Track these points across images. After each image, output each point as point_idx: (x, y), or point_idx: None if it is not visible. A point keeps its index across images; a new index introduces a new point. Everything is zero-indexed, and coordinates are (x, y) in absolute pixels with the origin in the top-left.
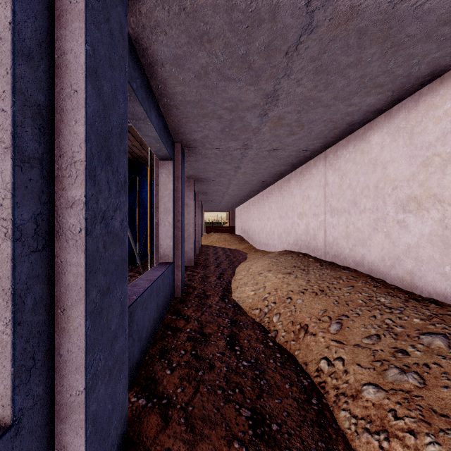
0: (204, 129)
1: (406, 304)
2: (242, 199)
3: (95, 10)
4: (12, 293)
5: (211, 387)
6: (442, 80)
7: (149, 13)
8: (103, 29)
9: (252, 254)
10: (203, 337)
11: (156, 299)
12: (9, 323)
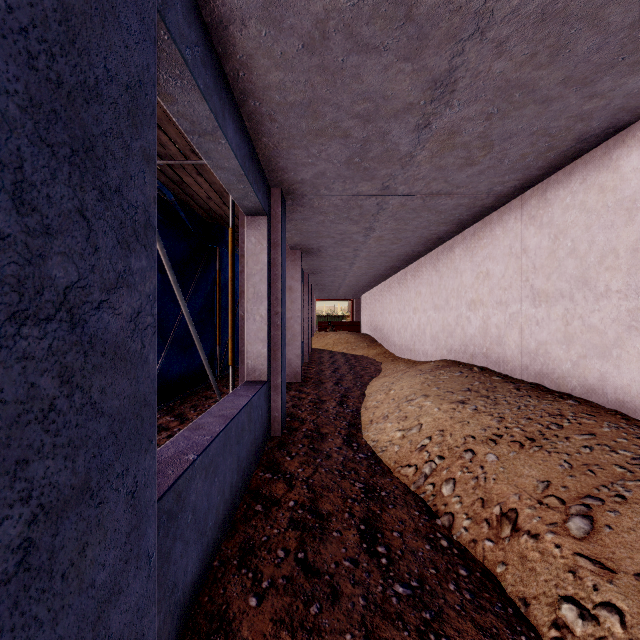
0: (317, 160)
1: None
2: (372, 281)
3: None
4: None
5: None
6: None
7: None
8: None
9: (390, 364)
10: (317, 522)
11: (237, 450)
12: None
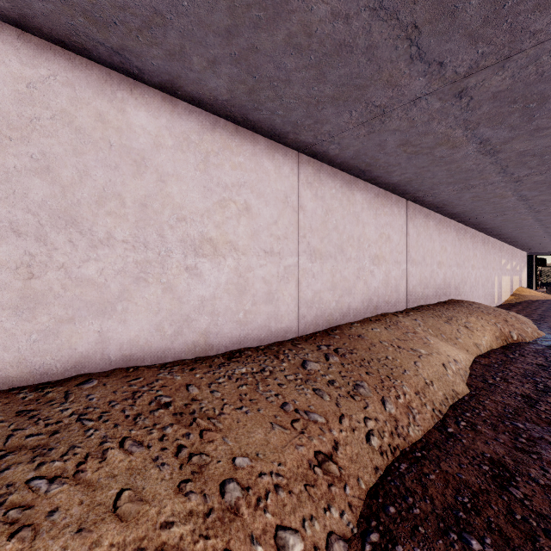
0: None
1: (251, 362)
2: None
3: None
4: None
5: None
6: (238, 130)
7: None
8: None
9: None
10: None
11: None
12: None
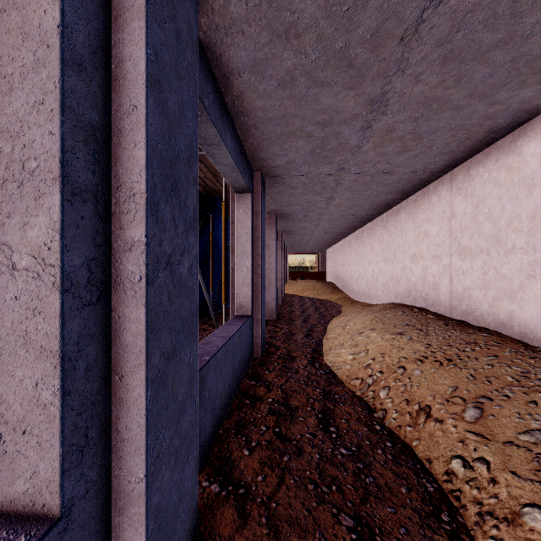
0: (288, 152)
1: None
2: (334, 238)
3: (158, 5)
4: (60, 356)
5: (299, 478)
6: None
7: (223, 9)
8: (168, 30)
9: (348, 307)
10: (288, 411)
11: (232, 360)
12: (57, 392)
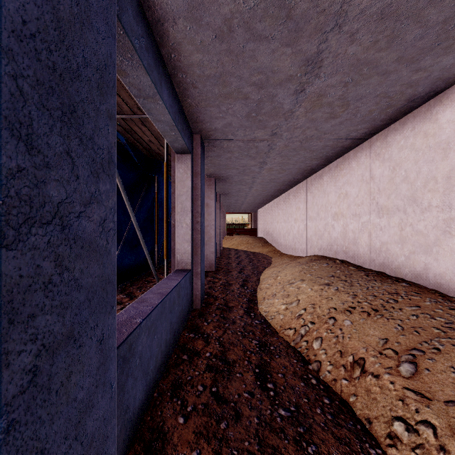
0: (226, 114)
1: None
2: (265, 200)
3: None
4: None
5: (237, 452)
6: None
7: None
8: None
9: (277, 259)
10: (225, 367)
11: (170, 317)
12: None
